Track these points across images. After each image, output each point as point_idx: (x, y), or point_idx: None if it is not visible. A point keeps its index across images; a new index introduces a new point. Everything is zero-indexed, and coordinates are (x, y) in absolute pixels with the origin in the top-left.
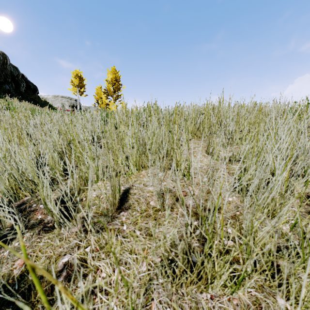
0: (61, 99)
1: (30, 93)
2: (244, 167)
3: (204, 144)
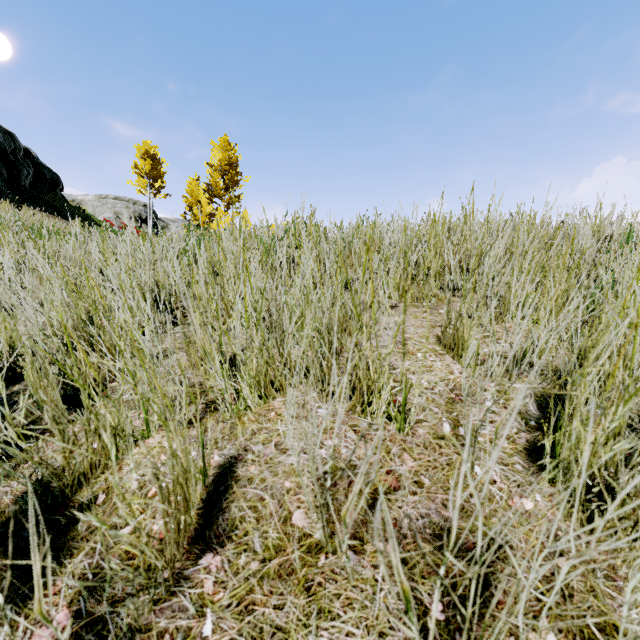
0: (114, 203)
1: (45, 190)
2: (570, 411)
3: (431, 317)
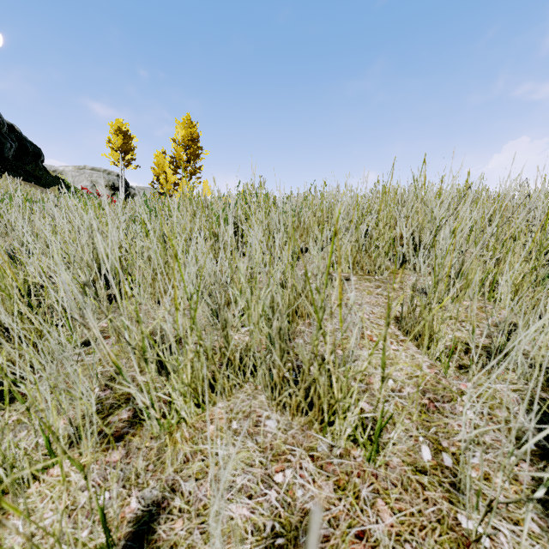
0: (91, 173)
1: (28, 161)
2: None
3: (385, 293)
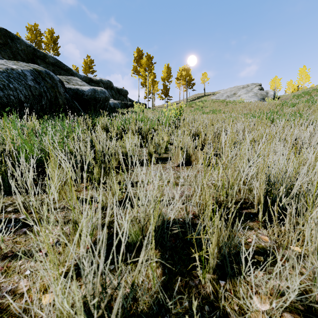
0: None
1: None
2: None
3: None
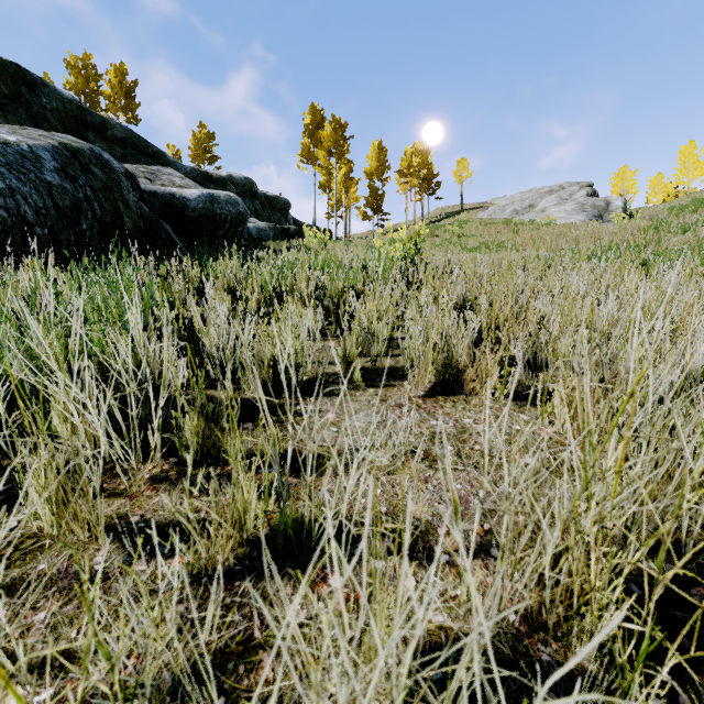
0: None
1: None
2: None
3: None
